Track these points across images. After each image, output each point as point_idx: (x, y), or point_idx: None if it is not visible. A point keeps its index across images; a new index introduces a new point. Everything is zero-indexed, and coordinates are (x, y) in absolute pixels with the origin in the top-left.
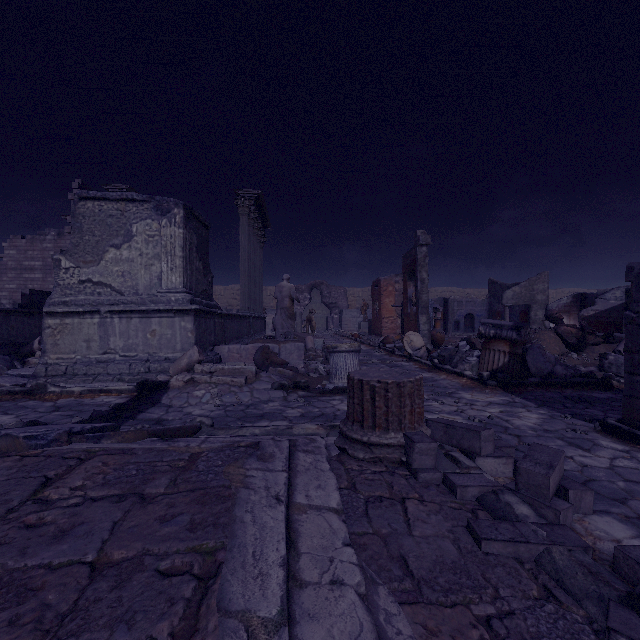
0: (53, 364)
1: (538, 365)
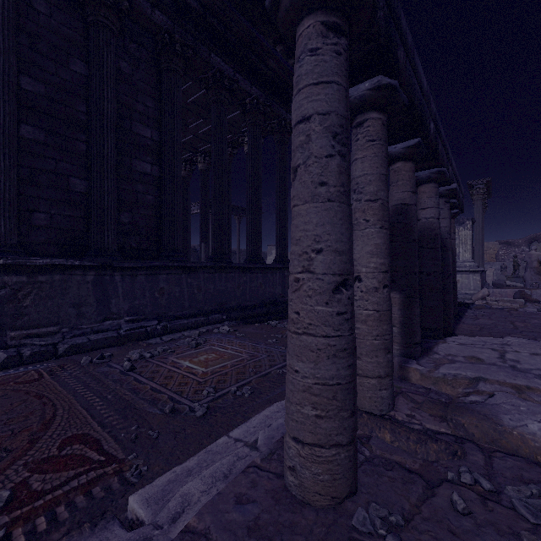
0: None
1: None
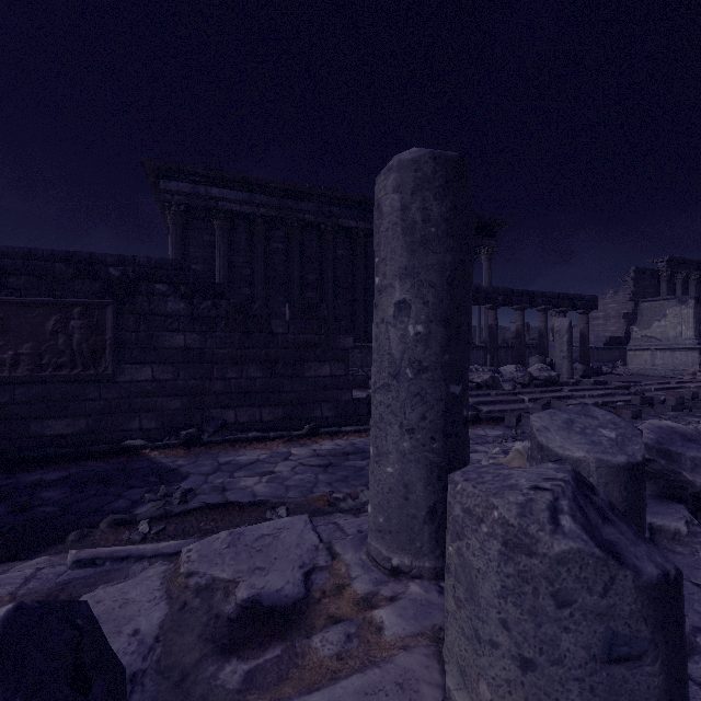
0: (631, 369)
1: None
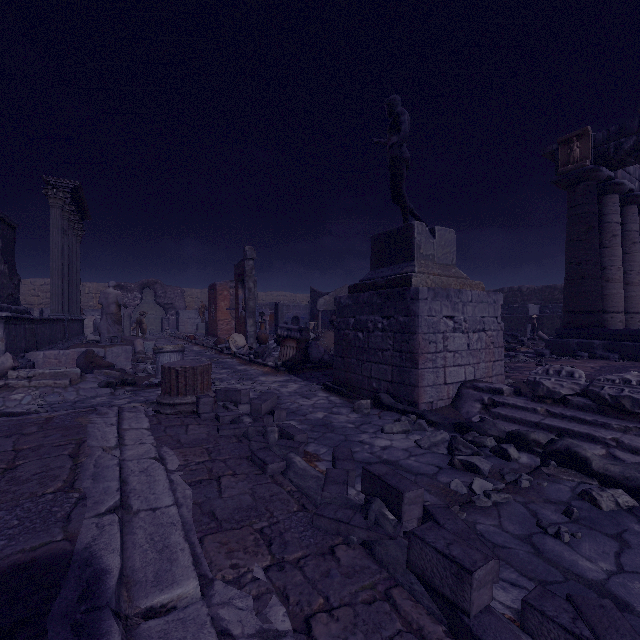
0: None
1: (314, 355)
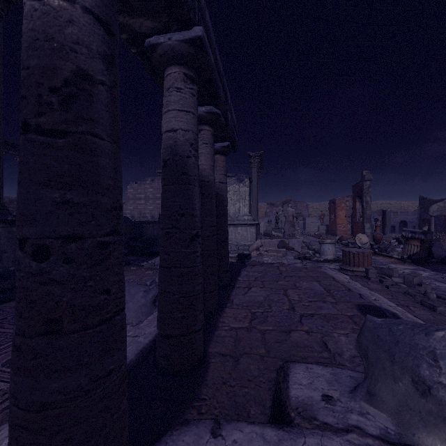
0: None
1: (438, 253)
